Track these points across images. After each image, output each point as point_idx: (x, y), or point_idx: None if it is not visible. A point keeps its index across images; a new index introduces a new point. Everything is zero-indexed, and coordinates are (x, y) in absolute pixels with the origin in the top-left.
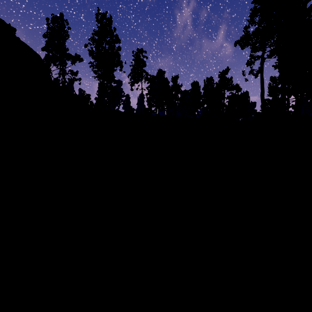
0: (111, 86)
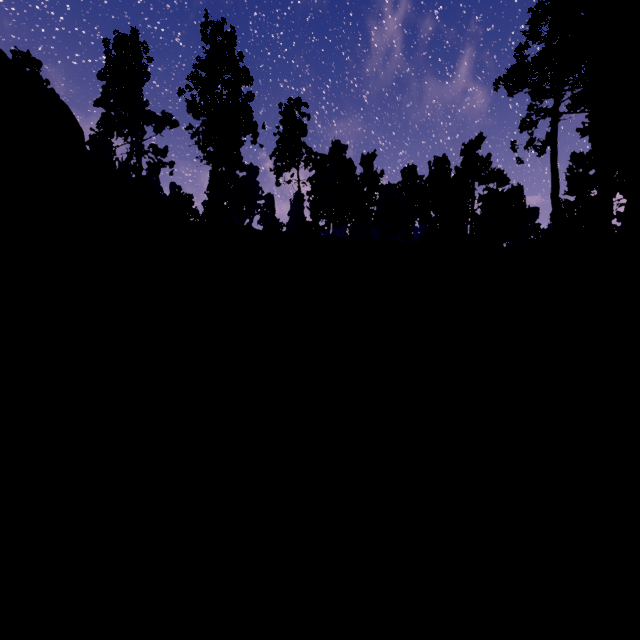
0: (235, 176)
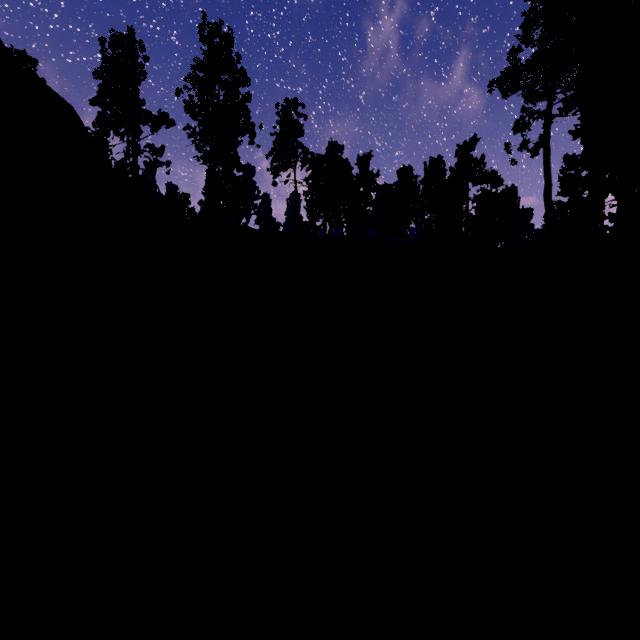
0: (232, 176)
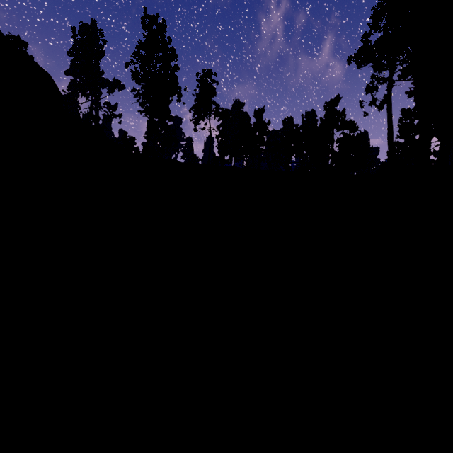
0: (165, 124)
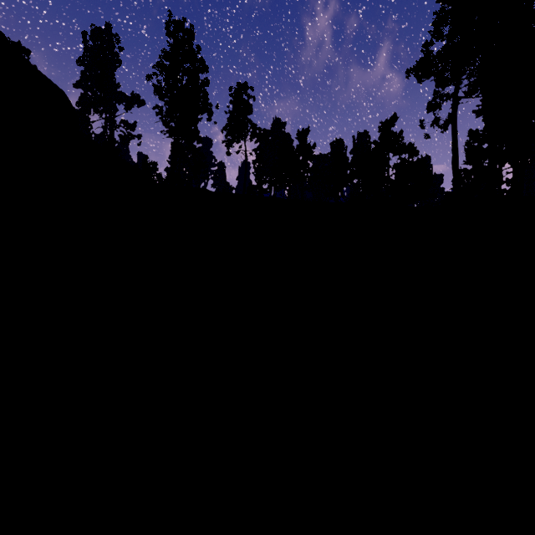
0: (193, 147)
